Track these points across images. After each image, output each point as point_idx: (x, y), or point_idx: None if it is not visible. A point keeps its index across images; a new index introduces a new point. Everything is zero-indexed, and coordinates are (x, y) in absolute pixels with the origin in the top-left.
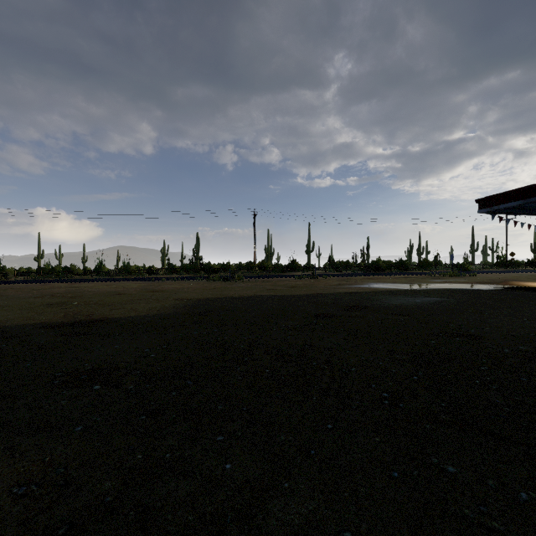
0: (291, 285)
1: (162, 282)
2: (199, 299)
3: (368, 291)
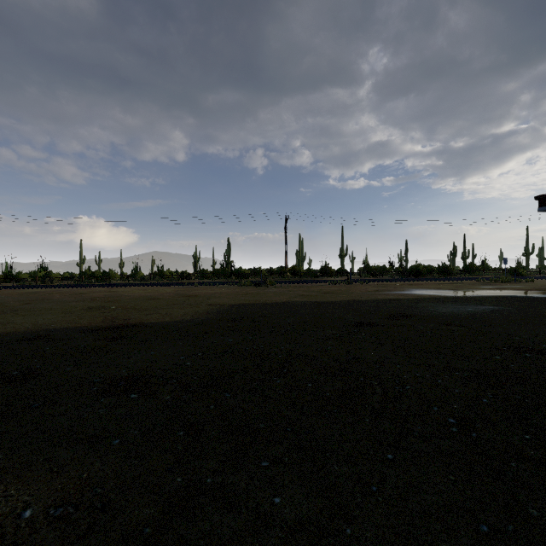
0: (326, 290)
1: (194, 287)
2: (232, 304)
3: (410, 297)
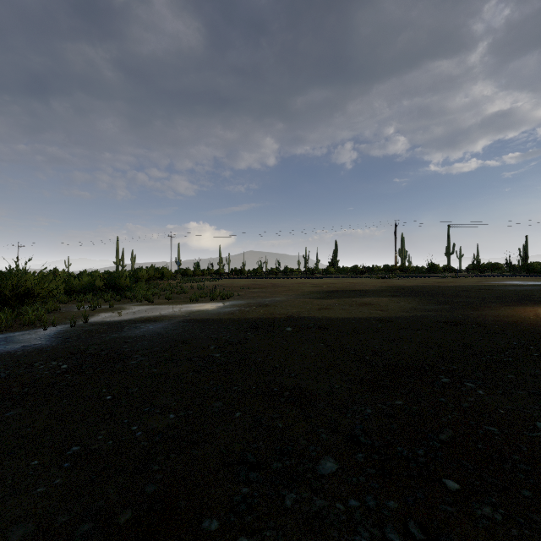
0: (438, 281)
1: (340, 279)
2: (386, 286)
3: (500, 284)
